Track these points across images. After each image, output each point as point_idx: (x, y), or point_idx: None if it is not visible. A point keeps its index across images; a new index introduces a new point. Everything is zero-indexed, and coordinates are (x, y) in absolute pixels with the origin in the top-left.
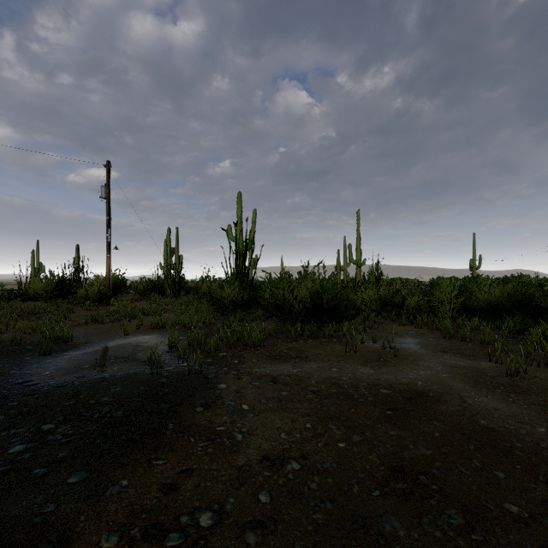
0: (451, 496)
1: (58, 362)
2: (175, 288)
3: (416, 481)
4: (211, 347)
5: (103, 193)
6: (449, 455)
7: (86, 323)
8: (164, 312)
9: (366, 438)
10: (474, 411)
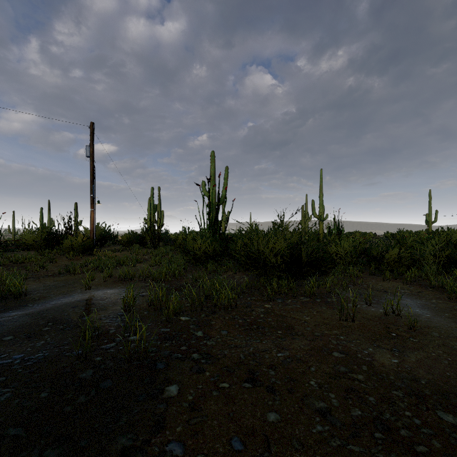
0: None
1: None
2: (155, 240)
3: None
4: (170, 311)
5: (87, 152)
6: None
7: (59, 273)
8: (140, 263)
9: None
10: None
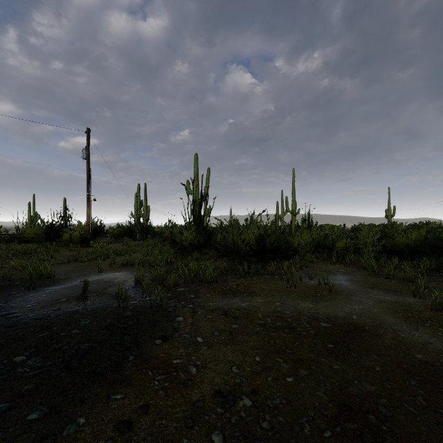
0: (403, 438)
1: (40, 296)
2: (144, 233)
3: (365, 420)
4: (170, 283)
5: (84, 154)
6: (393, 392)
7: (69, 261)
8: (134, 253)
9: (311, 373)
10: (409, 345)
